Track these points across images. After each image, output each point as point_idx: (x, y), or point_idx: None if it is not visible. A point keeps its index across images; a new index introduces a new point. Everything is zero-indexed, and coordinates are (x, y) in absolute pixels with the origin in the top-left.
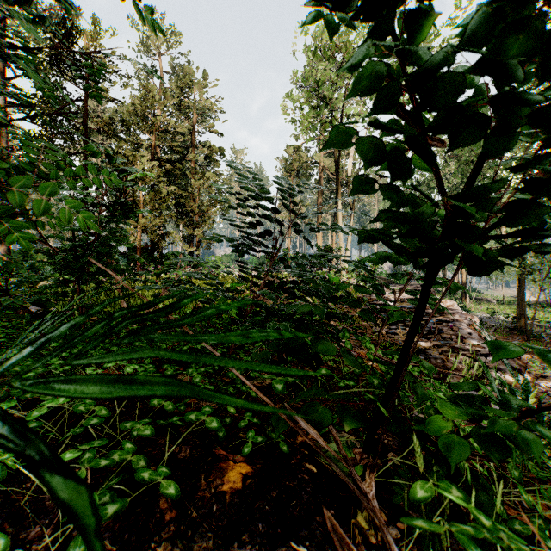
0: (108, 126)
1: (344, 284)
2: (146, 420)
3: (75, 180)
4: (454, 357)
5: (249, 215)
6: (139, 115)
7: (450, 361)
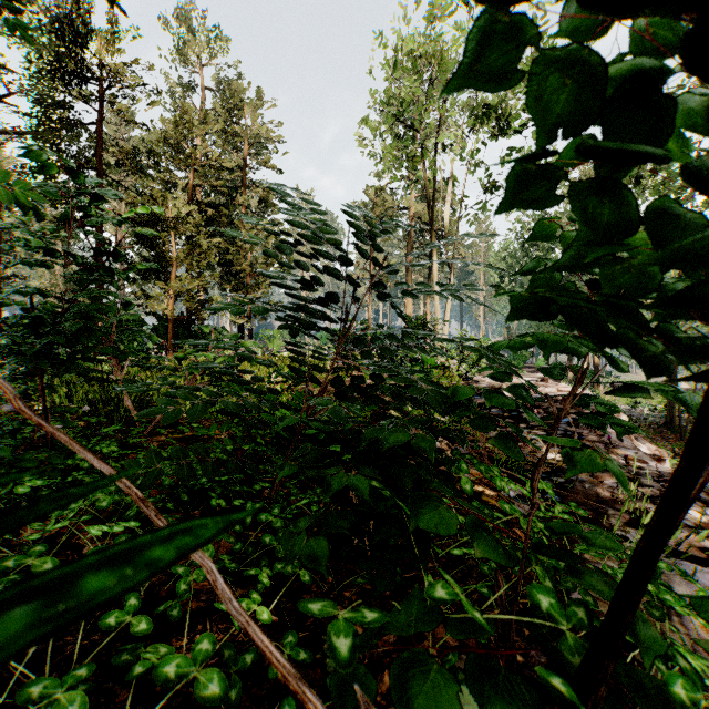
0: (129, 157)
1: (465, 388)
2: (81, 671)
3: (26, 213)
4: (608, 480)
5: (298, 267)
6: (172, 145)
7: (604, 486)
